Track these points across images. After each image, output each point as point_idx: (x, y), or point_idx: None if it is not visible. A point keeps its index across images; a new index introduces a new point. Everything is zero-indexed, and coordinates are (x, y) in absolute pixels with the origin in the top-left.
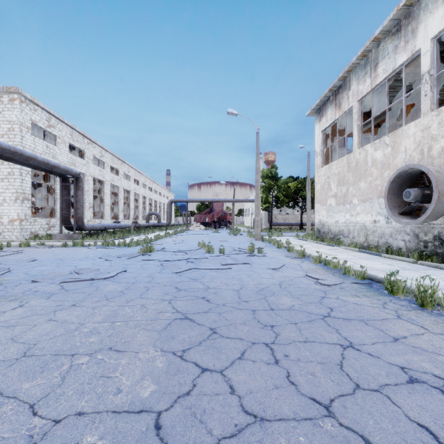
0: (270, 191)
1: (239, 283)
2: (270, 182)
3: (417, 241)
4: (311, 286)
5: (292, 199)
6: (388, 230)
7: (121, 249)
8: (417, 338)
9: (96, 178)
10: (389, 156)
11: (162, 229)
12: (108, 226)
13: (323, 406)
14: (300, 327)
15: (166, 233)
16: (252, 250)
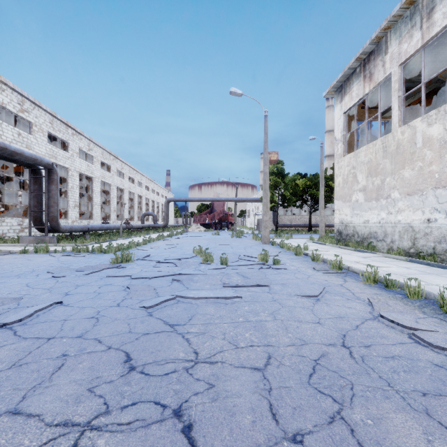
0: (275, 189)
1: (261, 340)
2: (276, 179)
3: None
4: (415, 351)
5: (300, 198)
6: None
7: (92, 257)
8: None
9: (82, 174)
10: None
11: (158, 230)
12: (92, 227)
13: None
14: None
15: (159, 235)
16: (265, 259)
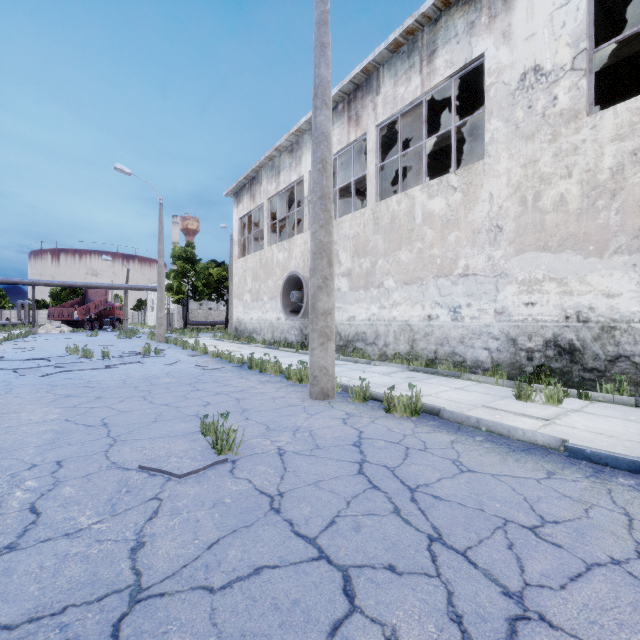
0: (185, 278)
1: (126, 376)
2: (184, 266)
3: (302, 335)
4: (196, 371)
5: (215, 290)
6: (287, 326)
7: None
8: (240, 383)
9: None
10: (287, 260)
11: None
12: None
13: (165, 404)
14: (170, 388)
15: None
16: (147, 351)
